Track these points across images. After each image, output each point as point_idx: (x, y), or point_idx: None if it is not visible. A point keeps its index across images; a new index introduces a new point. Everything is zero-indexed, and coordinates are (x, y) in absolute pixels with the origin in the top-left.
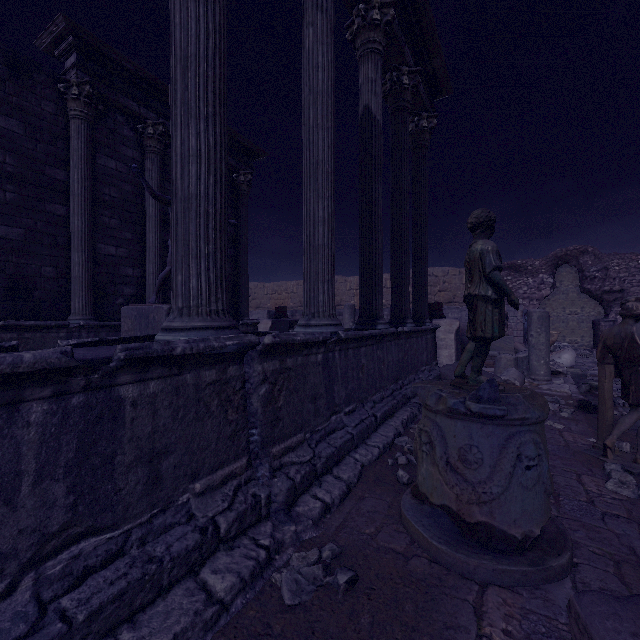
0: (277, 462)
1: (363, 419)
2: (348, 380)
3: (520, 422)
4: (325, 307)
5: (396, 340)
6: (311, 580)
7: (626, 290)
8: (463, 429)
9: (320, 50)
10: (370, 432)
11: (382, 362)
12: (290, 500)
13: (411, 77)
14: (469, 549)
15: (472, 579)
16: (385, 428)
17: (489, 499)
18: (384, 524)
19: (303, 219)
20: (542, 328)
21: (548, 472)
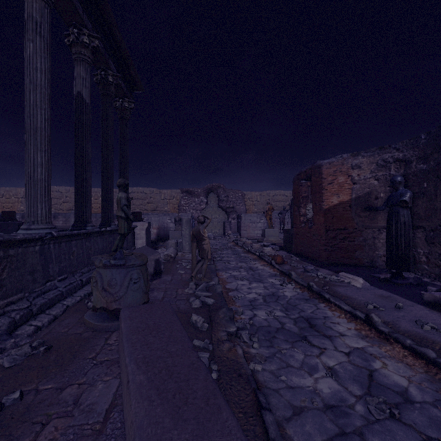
0: (1, 311)
1: (72, 282)
2: (61, 261)
3: (132, 266)
4: (43, 217)
5: (102, 235)
6: (23, 355)
7: (235, 207)
8: (110, 272)
9: (39, 59)
10: (77, 289)
11: (90, 249)
12: (11, 329)
13: (114, 78)
14: (111, 321)
15: (110, 331)
16: (88, 286)
17: (119, 298)
18: (74, 326)
19: (25, 161)
20: (187, 226)
21: (144, 284)
